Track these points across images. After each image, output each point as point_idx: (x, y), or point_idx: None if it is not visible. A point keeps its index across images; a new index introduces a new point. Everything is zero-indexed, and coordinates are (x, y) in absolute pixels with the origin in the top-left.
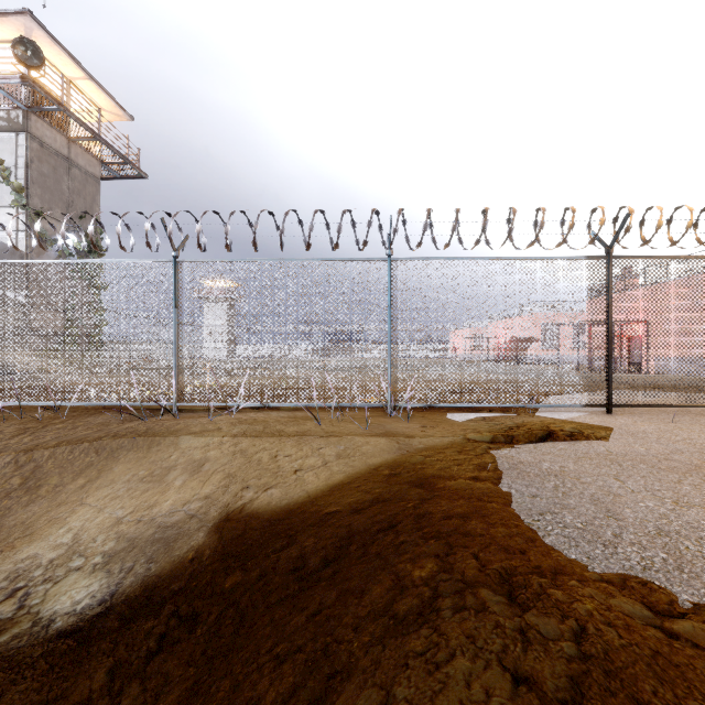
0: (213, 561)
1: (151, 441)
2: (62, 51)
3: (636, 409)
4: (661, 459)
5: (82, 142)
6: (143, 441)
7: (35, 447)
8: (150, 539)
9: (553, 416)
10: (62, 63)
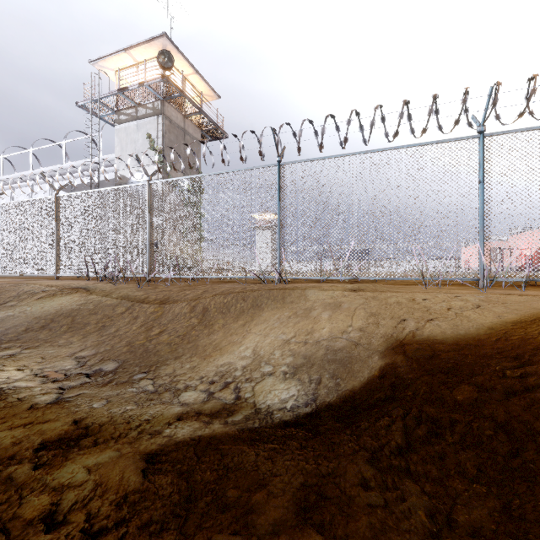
0: (417, 377)
1: (283, 293)
2: (181, 56)
3: None
4: None
5: (191, 117)
6: (276, 293)
7: (198, 297)
8: (324, 358)
9: None
10: (181, 65)
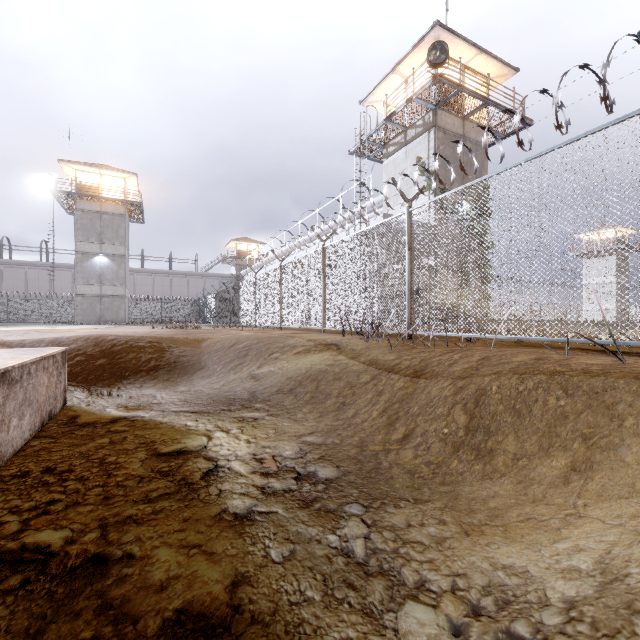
0: None
1: None
2: (459, 41)
3: None
4: None
5: (473, 116)
6: None
7: (470, 374)
8: None
9: None
10: (458, 54)
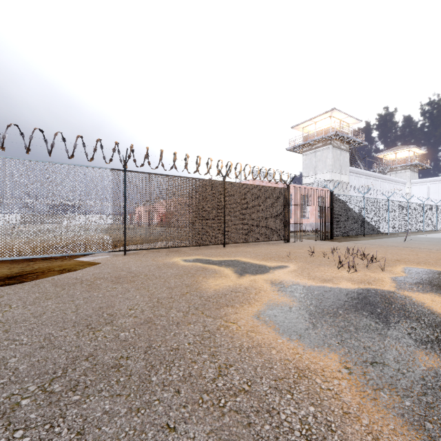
0: None
1: None
2: None
3: (148, 251)
4: (72, 279)
5: None
6: None
7: None
8: None
9: (84, 259)
10: None
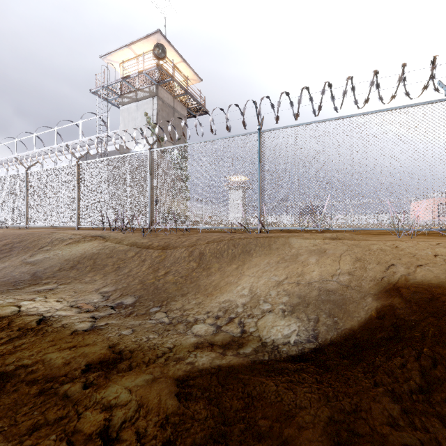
0: (420, 319)
1: (268, 241)
2: (172, 48)
3: None
4: None
5: (179, 98)
6: (263, 241)
7: (194, 244)
8: (318, 298)
9: None
10: (171, 56)
